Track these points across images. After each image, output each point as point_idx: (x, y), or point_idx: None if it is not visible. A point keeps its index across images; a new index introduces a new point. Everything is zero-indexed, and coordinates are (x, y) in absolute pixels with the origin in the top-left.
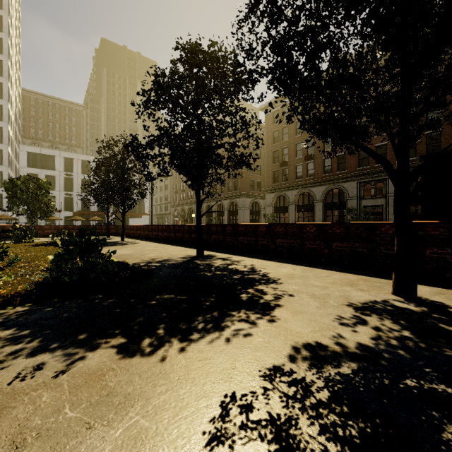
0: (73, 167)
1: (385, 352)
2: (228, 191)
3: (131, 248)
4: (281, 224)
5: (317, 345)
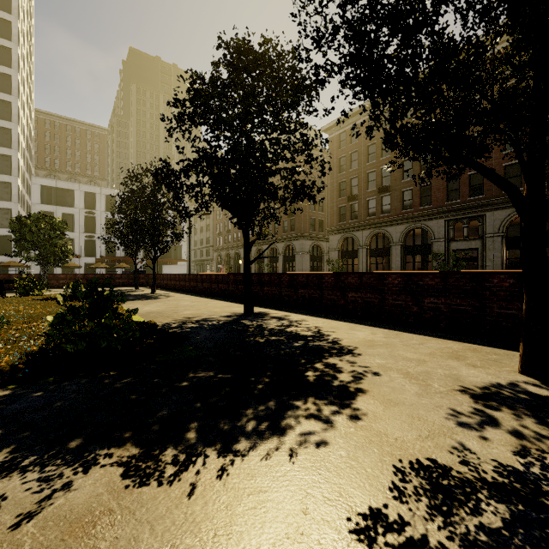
0: (96, 204)
1: (546, 482)
2: (283, 232)
3: (163, 304)
4: (354, 274)
5: (432, 466)
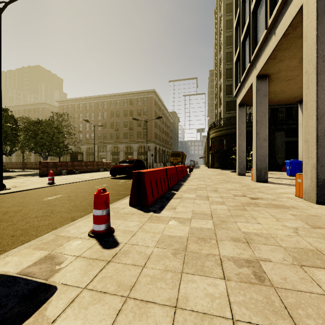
0: None
1: None
2: None
3: None
4: None
5: None
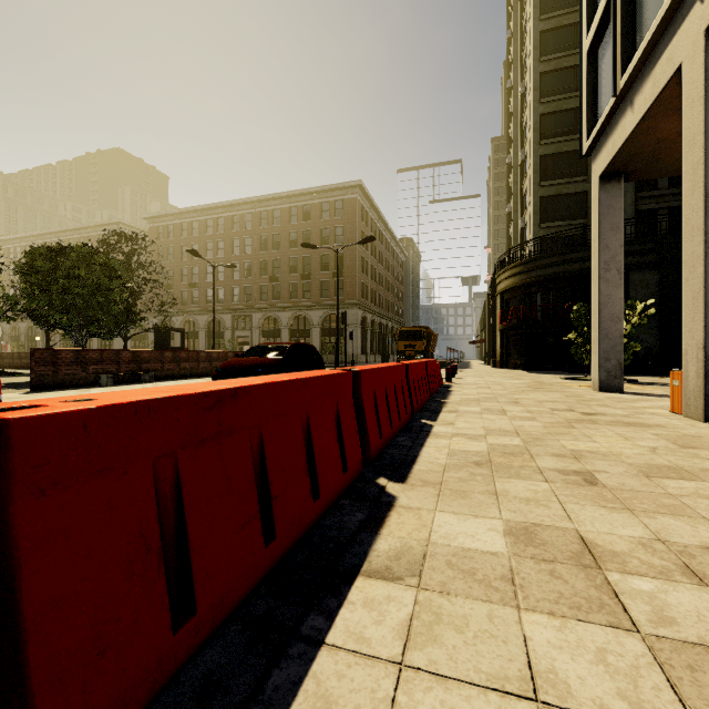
0: None
1: None
2: None
3: None
4: None
5: None
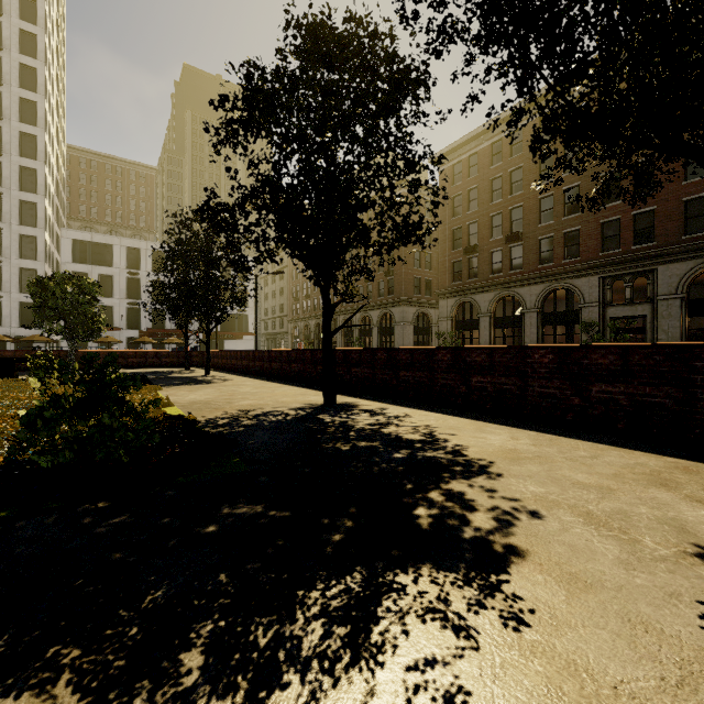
0: (140, 262)
1: None
2: (378, 296)
3: (215, 390)
4: (480, 349)
5: None
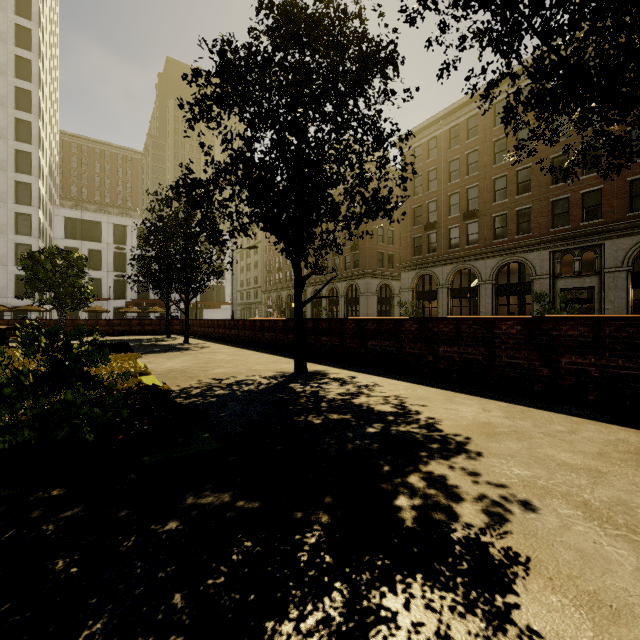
0: (126, 238)
1: None
2: (345, 269)
3: (192, 357)
4: (447, 319)
5: None
